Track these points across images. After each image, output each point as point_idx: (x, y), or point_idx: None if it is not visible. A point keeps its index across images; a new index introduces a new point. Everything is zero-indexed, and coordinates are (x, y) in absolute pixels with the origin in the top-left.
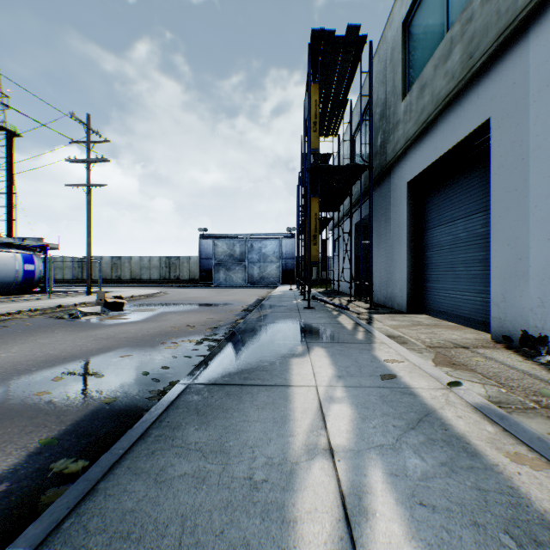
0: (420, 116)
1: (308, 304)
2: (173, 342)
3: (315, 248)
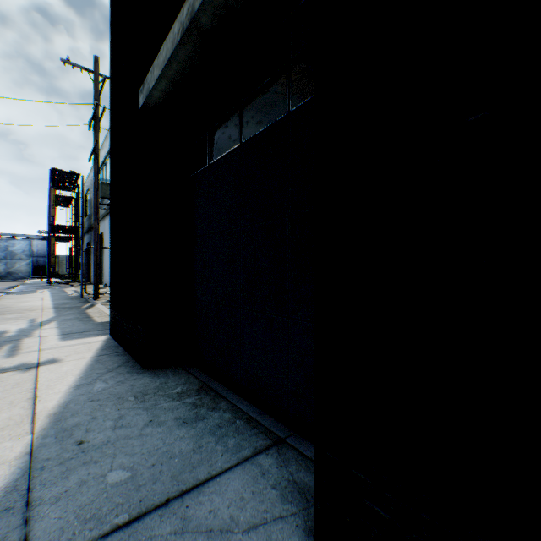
0: None
1: (51, 283)
2: None
3: (55, 259)
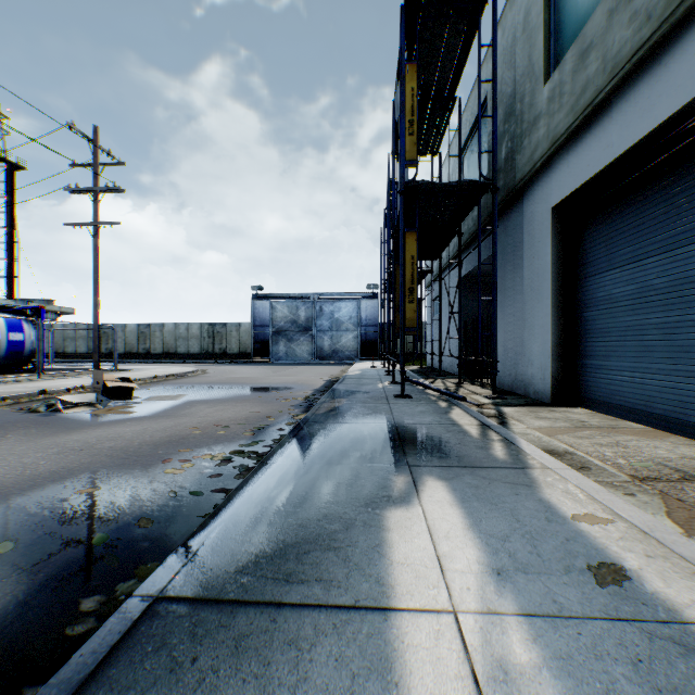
0: (580, 98)
1: (402, 390)
2: (182, 459)
3: (412, 308)
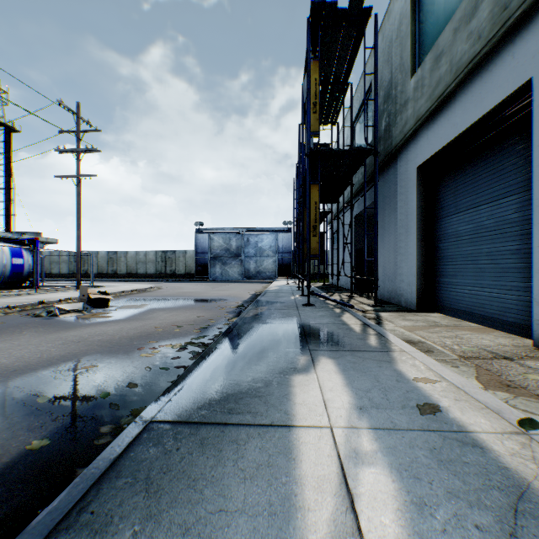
0: (435, 90)
1: (308, 301)
2: (152, 347)
3: (315, 240)
